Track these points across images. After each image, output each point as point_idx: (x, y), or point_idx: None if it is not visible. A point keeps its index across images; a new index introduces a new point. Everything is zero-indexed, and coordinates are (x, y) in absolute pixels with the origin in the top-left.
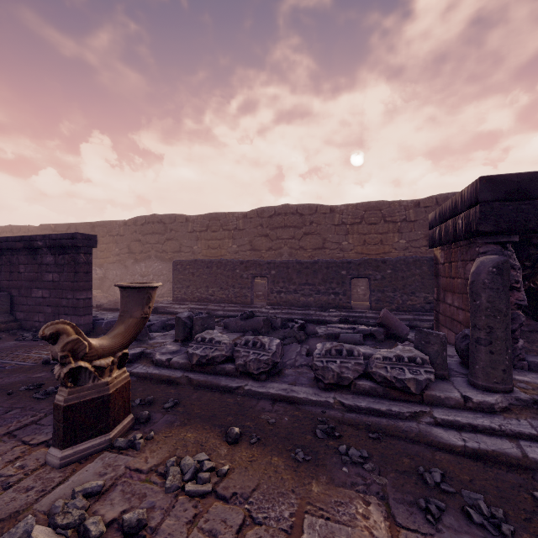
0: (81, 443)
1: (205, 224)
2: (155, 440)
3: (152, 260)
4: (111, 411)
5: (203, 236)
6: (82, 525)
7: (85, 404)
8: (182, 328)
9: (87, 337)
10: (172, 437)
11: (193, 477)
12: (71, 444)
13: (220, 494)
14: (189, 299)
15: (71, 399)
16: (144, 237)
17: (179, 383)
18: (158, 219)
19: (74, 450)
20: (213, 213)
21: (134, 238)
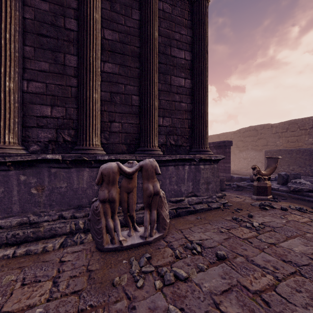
0: (260, 196)
1: (285, 127)
2: (282, 202)
3: (249, 150)
4: (267, 191)
5: (283, 135)
6: (271, 205)
7: (261, 187)
8: (281, 178)
9: (229, 182)
10: (288, 203)
11: (299, 209)
12: (258, 195)
13: (310, 214)
14: (275, 172)
15: (258, 184)
16: (244, 139)
17: (284, 196)
18: (252, 128)
19: (259, 197)
20: (292, 120)
21: (239, 139)
